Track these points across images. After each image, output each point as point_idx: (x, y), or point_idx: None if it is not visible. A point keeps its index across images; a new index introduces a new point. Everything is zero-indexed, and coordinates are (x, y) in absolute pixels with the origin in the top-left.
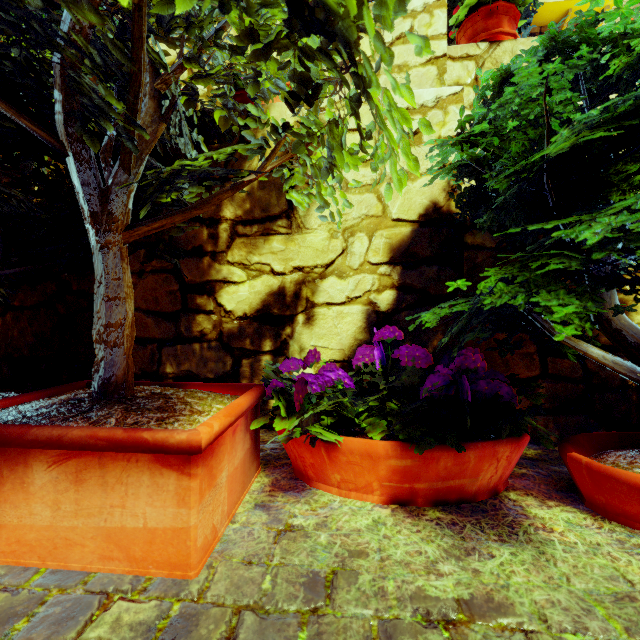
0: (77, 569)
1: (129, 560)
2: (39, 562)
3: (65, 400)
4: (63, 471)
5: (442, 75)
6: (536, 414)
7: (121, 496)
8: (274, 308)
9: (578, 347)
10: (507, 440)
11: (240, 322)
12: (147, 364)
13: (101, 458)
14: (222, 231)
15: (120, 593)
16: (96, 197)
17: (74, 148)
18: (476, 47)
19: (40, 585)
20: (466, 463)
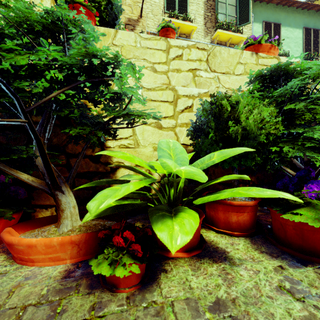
0: None
1: None
2: None
3: None
4: None
5: None
6: None
7: None
8: None
9: (15, 174)
10: None
11: None
12: None
13: None
14: None
15: None
16: None
17: None
18: None
19: None
20: None
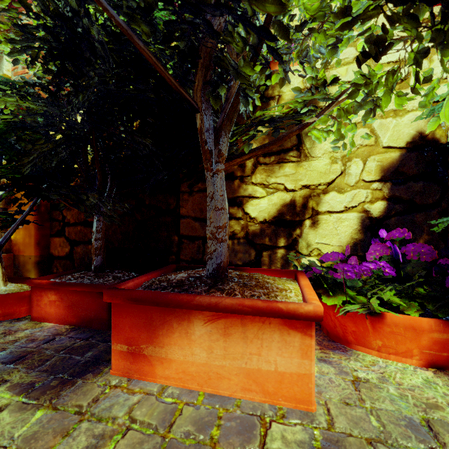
0: (226, 395)
1: (263, 393)
2: (198, 387)
3: (186, 277)
4: (215, 327)
5: None
6: None
7: (257, 347)
8: (287, 215)
9: None
10: None
11: (261, 225)
12: (195, 254)
13: (242, 319)
14: (248, 161)
15: (268, 416)
16: (212, 139)
17: (204, 106)
18: None
19: (208, 404)
20: None
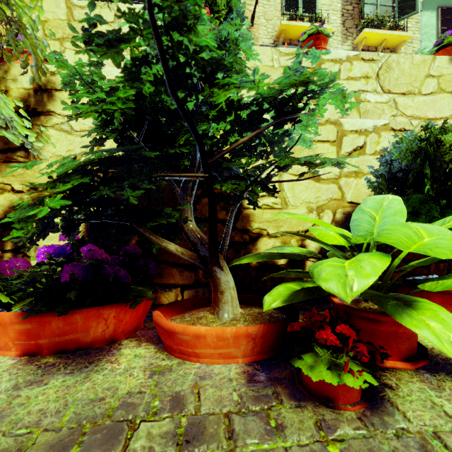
0: None
1: None
2: None
3: None
4: None
5: None
6: (198, 287)
7: None
8: None
9: (162, 244)
10: (112, 305)
11: None
12: None
13: None
14: None
15: None
16: None
17: None
18: None
19: None
20: (75, 323)
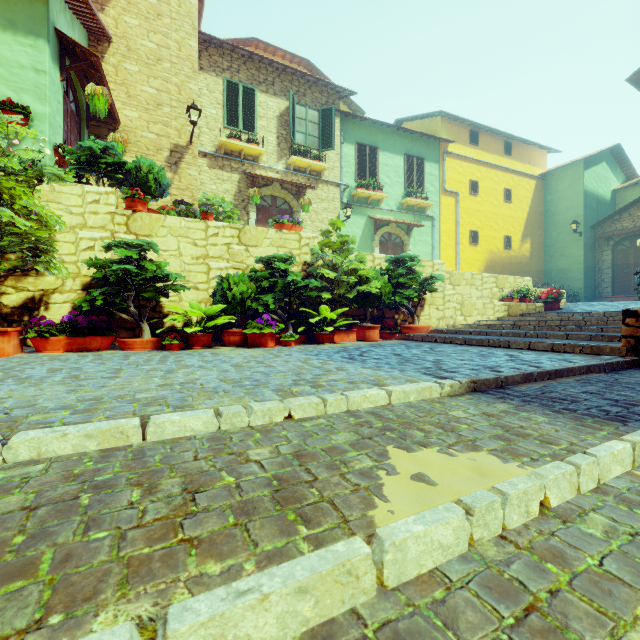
0: None
1: None
2: None
3: None
4: None
5: (113, 219)
6: None
7: None
8: (30, 304)
9: (120, 315)
10: (100, 336)
11: (12, 309)
12: None
13: None
14: (2, 273)
15: None
16: None
17: None
18: (127, 212)
19: None
20: (87, 341)
